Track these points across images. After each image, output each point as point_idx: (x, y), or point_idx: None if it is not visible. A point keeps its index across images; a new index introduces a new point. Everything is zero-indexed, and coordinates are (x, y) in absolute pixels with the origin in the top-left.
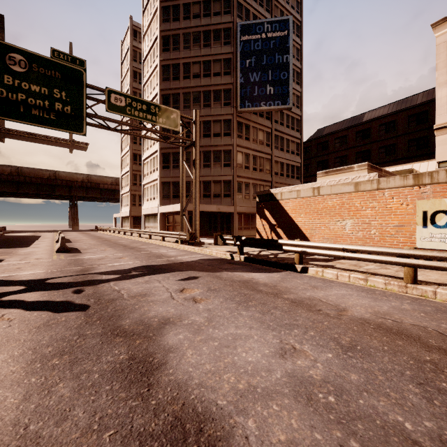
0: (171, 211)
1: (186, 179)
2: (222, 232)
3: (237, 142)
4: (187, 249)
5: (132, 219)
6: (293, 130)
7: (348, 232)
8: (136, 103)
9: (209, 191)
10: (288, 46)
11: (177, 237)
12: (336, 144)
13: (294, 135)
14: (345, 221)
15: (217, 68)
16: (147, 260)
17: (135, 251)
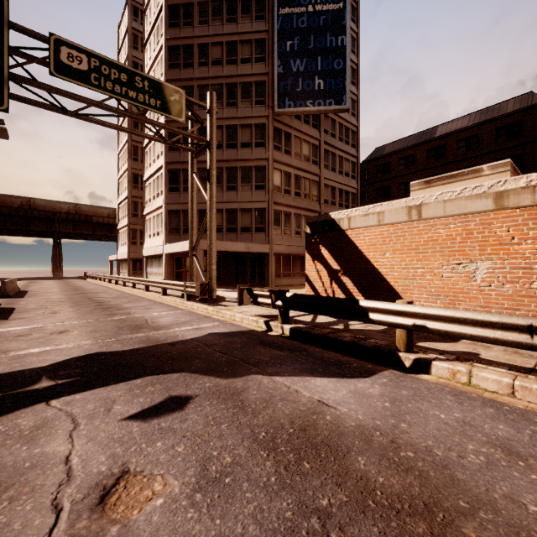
0: (182, 252)
1: (203, 206)
2: (253, 281)
3: (273, 156)
4: (196, 309)
5: (131, 263)
6: (348, 145)
7: (480, 284)
8: (109, 69)
9: (234, 223)
10: (343, 24)
11: (181, 289)
12: (400, 167)
13: (349, 152)
14: (474, 264)
15: (246, 52)
16: (107, 339)
17: (106, 314)
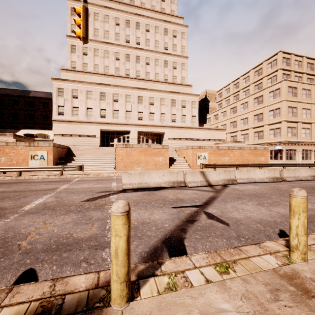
0: None
1: None
2: None
3: None
4: None
5: None
6: None
7: (3, 162)
8: None
9: None
10: None
11: None
12: (10, 104)
13: None
14: (1, 158)
15: None
16: None
17: None
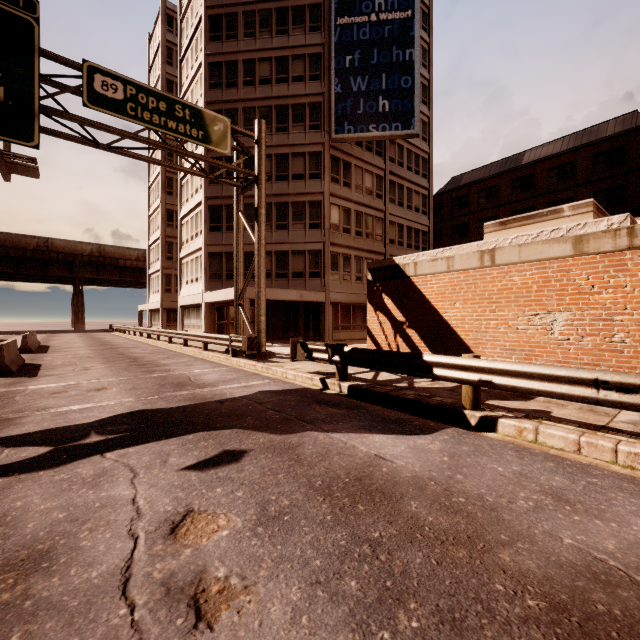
0: (224, 301)
1: (249, 248)
2: (307, 335)
3: (330, 189)
4: (243, 366)
5: (165, 313)
6: (418, 175)
7: (558, 337)
8: (146, 97)
9: (285, 267)
10: (412, 35)
11: (226, 343)
12: (481, 200)
13: (419, 183)
14: (552, 316)
15: (299, 69)
16: (149, 396)
17: (143, 371)
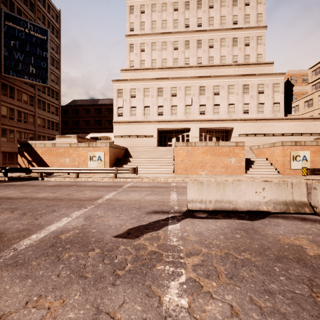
0: None
1: None
2: None
3: (1, 98)
4: None
5: None
6: (53, 98)
7: (67, 163)
8: None
9: None
10: (47, 47)
11: None
12: (84, 113)
13: (54, 102)
14: (66, 159)
15: None
16: None
17: None
